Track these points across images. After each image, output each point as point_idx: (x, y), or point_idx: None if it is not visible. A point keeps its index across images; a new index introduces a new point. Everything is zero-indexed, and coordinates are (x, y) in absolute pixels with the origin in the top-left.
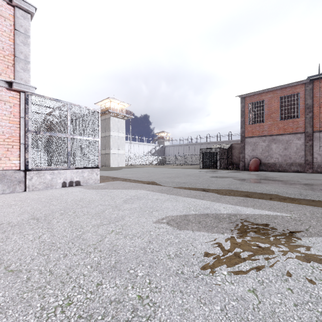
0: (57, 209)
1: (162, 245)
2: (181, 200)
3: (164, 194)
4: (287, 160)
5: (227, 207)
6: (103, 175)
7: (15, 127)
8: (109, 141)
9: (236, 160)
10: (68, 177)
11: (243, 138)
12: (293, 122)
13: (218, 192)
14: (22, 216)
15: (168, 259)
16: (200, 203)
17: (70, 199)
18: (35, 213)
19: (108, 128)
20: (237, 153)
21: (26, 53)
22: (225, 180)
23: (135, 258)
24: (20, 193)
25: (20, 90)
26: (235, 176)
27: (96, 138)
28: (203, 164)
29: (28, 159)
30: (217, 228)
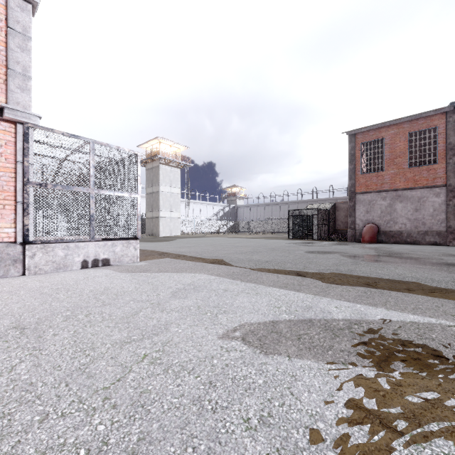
0: (61, 307)
1: (233, 393)
2: (264, 292)
3: (236, 281)
4: (419, 226)
5: (342, 306)
6: (147, 249)
7: (8, 176)
8: (158, 200)
9: (342, 227)
10: (91, 254)
11: (353, 194)
12: (428, 169)
13: (322, 278)
14: (0, 322)
15: (247, 432)
16: (296, 297)
17: (87, 289)
18: (24, 316)
19: (156, 181)
20: (343, 216)
21: (26, 63)
22: (328, 258)
23: (180, 427)
24: (14, 278)
25: (15, 121)
26: (342, 251)
27: (135, 193)
28: (293, 233)
29: (29, 225)
30: (333, 352)
